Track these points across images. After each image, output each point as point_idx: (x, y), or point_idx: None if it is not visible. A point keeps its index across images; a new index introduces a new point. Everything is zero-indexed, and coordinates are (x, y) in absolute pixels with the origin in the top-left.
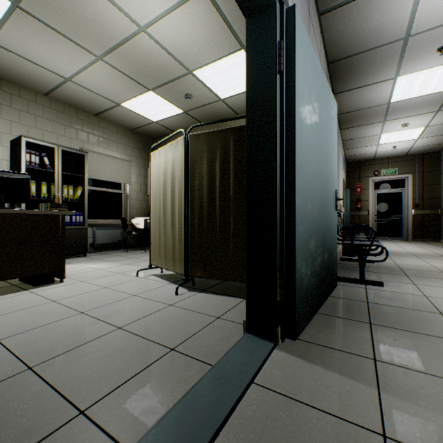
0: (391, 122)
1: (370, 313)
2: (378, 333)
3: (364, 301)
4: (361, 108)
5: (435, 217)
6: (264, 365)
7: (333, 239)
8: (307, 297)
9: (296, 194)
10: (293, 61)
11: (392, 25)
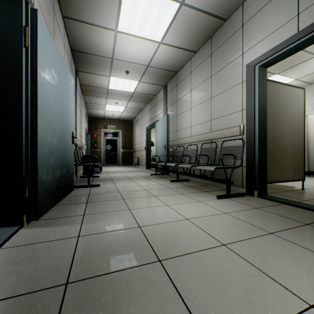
0: (110, 100)
1: (89, 198)
2: (90, 205)
3: (88, 194)
4: (94, 86)
5: (130, 153)
6: (10, 239)
7: (71, 161)
8: (49, 194)
9: (39, 128)
10: (37, 45)
11: (105, 49)
